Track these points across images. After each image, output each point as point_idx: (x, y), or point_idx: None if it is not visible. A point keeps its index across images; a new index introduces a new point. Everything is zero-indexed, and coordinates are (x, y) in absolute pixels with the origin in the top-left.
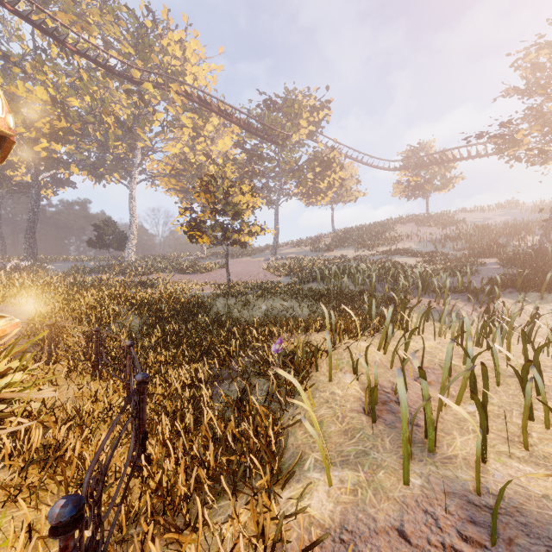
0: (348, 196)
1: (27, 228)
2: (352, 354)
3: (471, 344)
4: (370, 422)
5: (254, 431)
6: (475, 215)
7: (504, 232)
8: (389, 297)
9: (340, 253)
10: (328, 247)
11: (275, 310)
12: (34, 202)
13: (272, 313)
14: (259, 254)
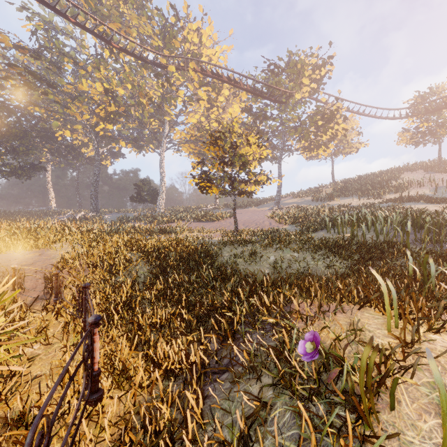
0: (348, 147)
1: (92, 188)
2: None
3: None
4: None
5: None
6: None
7: None
8: (434, 252)
9: (342, 201)
10: (329, 196)
11: (285, 262)
12: (96, 169)
13: (281, 266)
14: (263, 205)
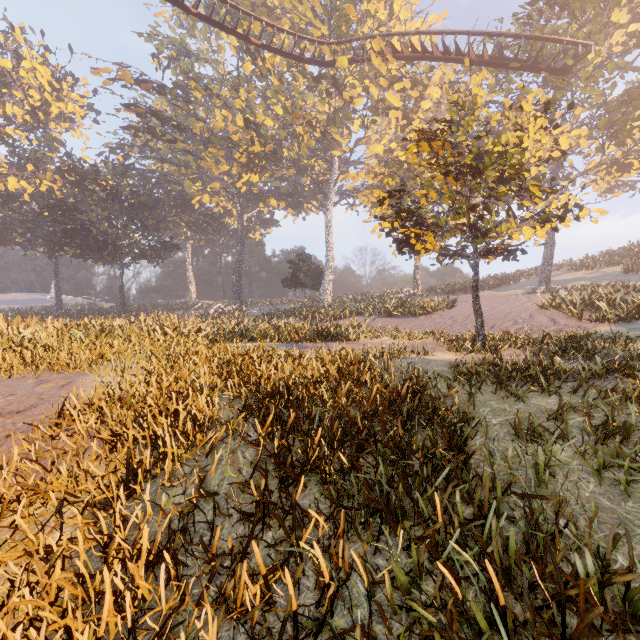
0: None
1: (234, 271)
2: None
3: None
4: None
5: None
6: None
7: None
8: None
9: None
10: None
11: None
12: (239, 243)
13: None
14: (507, 286)
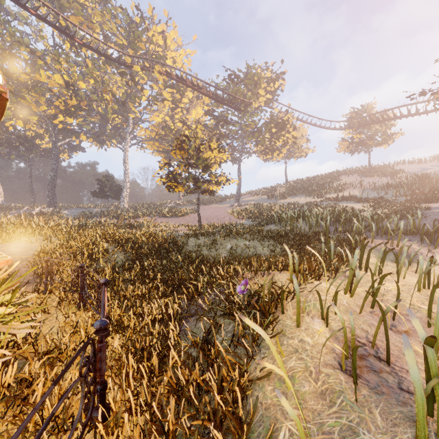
0: (299, 152)
1: (49, 183)
2: (321, 299)
3: None
4: (350, 382)
5: (219, 384)
6: (413, 166)
7: None
8: (343, 238)
9: (293, 200)
10: (282, 195)
11: (239, 249)
12: (54, 163)
13: (236, 251)
14: (225, 202)
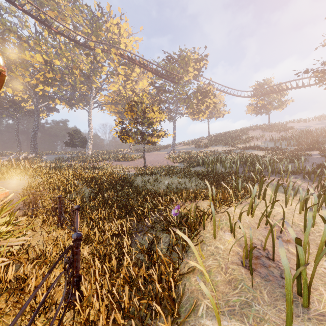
0: (218, 113)
1: (32, 135)
2: (230, 218)
3: (325, 214)
4: (248, 274)
5: (159, 277)
6: (300, 124)
7: (321, 134)
8: (248, 176)
9: (213, 148)
10: (206, 145)
11: (174, 184)
12: (35, 120)
13: (171, 186)
14: (163, 150)
